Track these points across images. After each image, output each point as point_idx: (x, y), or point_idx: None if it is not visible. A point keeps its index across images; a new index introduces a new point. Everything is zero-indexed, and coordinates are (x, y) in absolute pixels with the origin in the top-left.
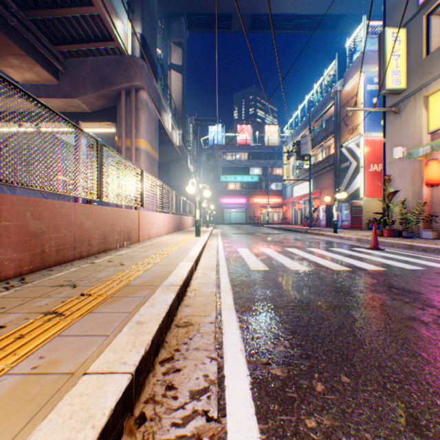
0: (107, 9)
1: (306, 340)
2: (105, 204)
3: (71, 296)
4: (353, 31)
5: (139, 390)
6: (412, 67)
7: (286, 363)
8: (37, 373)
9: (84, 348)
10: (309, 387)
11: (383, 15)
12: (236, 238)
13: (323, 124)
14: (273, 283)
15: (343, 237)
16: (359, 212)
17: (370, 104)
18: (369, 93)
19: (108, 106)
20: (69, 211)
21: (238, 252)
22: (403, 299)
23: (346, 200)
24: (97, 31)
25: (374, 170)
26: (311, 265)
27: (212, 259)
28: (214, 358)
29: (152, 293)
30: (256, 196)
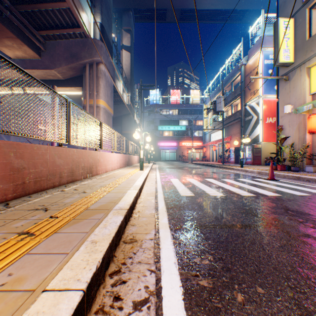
0: (73, 1)
1: (226, 254)
2: (75, 146)
3: (42, 218)
4: (253, 22)
5: (91, 303)
6: (298, 47)
7: (211, 275)
8: (3, 290)
9: (46, 266)
10: (231, 298)
11: (276, 9)
12: (169, 172)
13: (232, 89)
14: (198, 206)
15: (247, 171)
16: (258, 152)
17: (267, 74)
18: (266, 66)
19: (77, 75)
20: (44, 152)
21: (171, 182)
22: (297, 219)
23: (249, 143)
24: (68, 20)
25: (269, 122)
26: (226, 192)
27: (152, 187)
28: (153, 271)
29: (105, 215)
30: (183, 140)
